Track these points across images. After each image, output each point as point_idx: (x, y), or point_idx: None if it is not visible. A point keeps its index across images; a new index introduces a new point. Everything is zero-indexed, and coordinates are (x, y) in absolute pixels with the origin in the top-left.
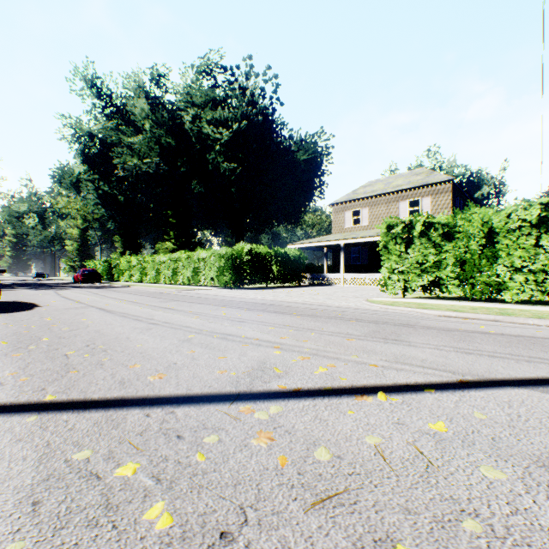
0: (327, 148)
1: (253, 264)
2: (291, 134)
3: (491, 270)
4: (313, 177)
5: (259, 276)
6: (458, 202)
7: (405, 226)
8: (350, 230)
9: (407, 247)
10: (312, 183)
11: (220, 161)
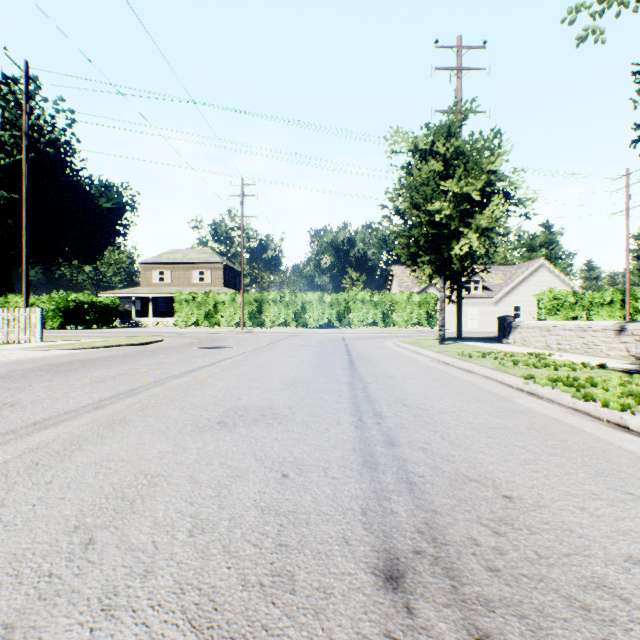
0: (134, 203)
1: (75, 310)
2: (92, 177)
3: (217, 317)
4: (118, 224)
5: (80, 320)
6: (228, 275)
7: (186, 296)
8: (157, 285)
9: (187, 306)
10: (116, 229)
11: None
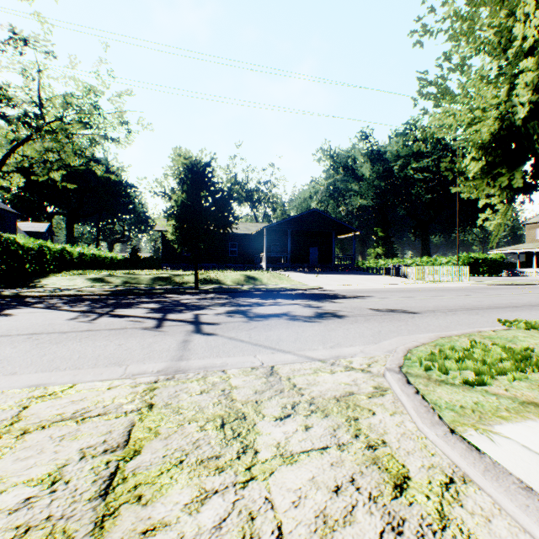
0: None
1: (472, 264)
2: None
3: None
4: None
5: (475, 270)
6: None
7: None
8: None
9: None
10: None
11: (422, 194)
